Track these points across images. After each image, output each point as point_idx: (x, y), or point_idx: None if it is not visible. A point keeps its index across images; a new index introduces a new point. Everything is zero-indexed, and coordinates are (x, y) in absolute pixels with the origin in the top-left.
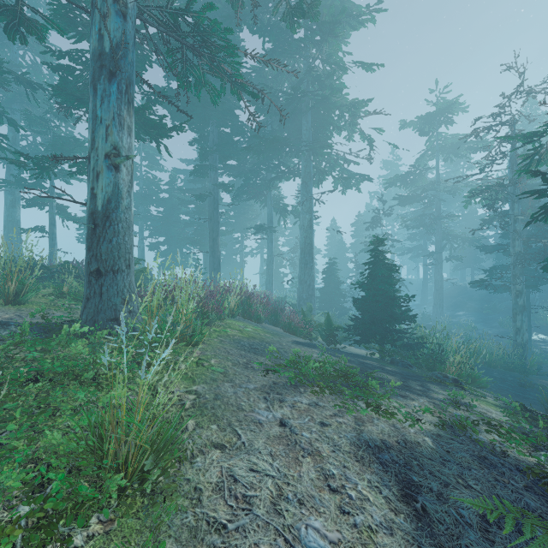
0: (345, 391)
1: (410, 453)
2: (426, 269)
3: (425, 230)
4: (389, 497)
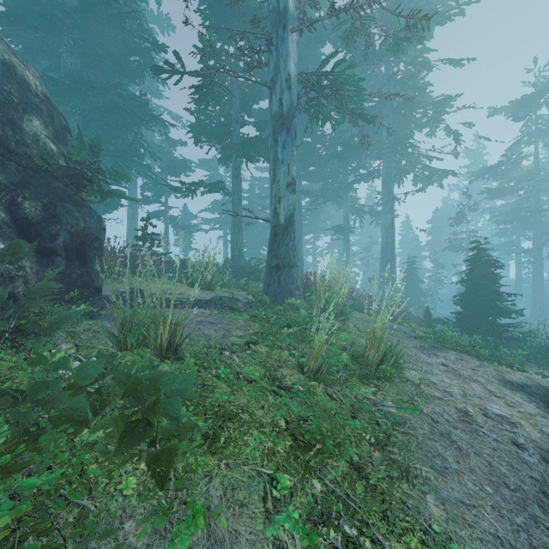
0: (481, 353)
1: (546, 390)
2: (520, 268)
3: (518, 225)
4: (537, 404)
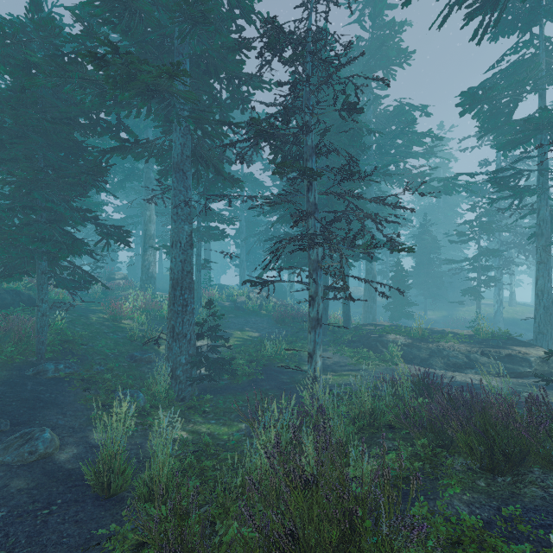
0: None
1: None
2: None
3: None
4: None
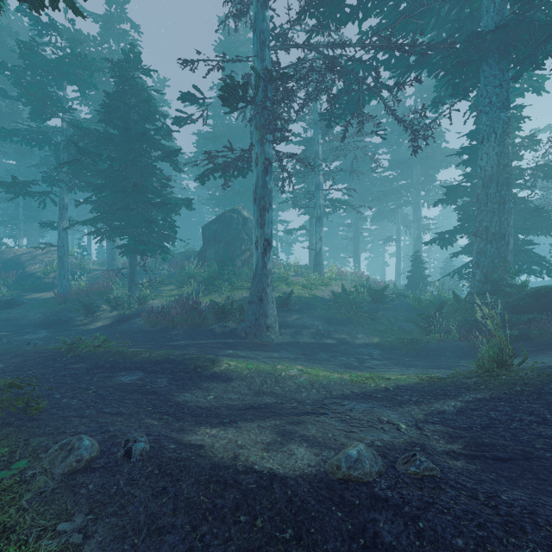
0: None
1: None
2: None
3: None
4: None
